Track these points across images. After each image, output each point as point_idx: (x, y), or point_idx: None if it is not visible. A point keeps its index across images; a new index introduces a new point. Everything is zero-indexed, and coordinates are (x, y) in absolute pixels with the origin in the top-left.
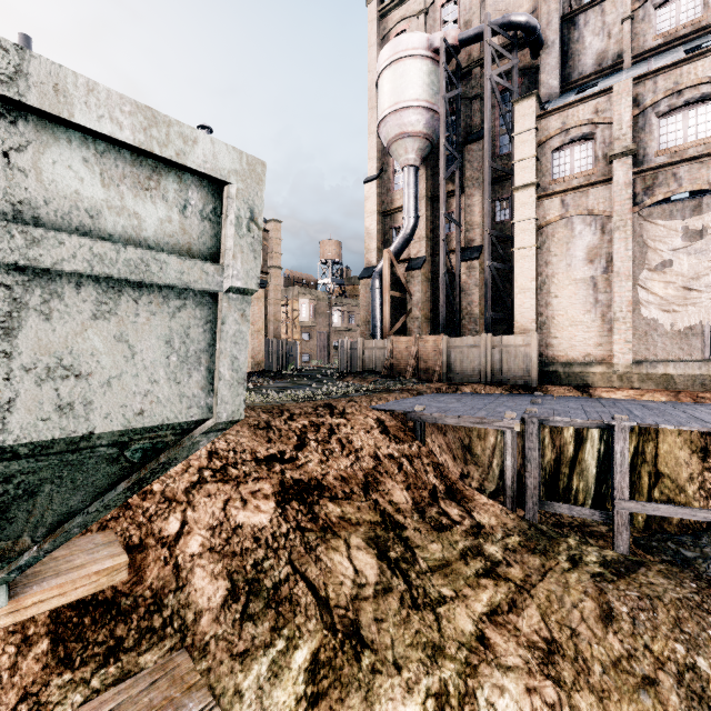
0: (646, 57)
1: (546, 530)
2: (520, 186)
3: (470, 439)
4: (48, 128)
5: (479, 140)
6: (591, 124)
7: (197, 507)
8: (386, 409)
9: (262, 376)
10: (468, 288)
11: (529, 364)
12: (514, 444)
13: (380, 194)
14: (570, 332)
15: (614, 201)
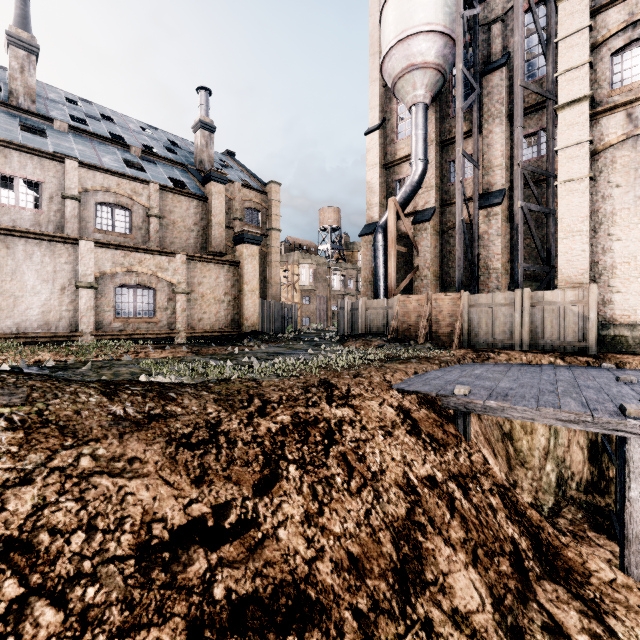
0: None
1: None
2: (567, 102)
3: (511, 424)
4: None
5: (501, 67)
6: None
7: None
8: (408, 390)
9: (255, 339)
10: (487, 239)
11: (584, 327)
12: None
13: (382, 145)
14: None
15: None
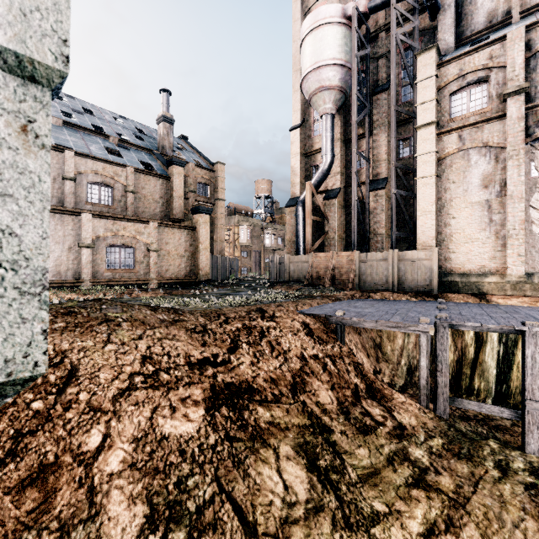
0: (532, 11)
1: (465, 431)
2: (422, 124)
3: (381, 338)
4: None
5: (385, 91)
6: (486, 69)
7: (122, 417)
8: (310, 313)
9: (208, 284)
10: (375, 212)
11: (431, 275)
12: (429, 347)
13: (302, 139)
14: (466, 248)
15: (508, 134)
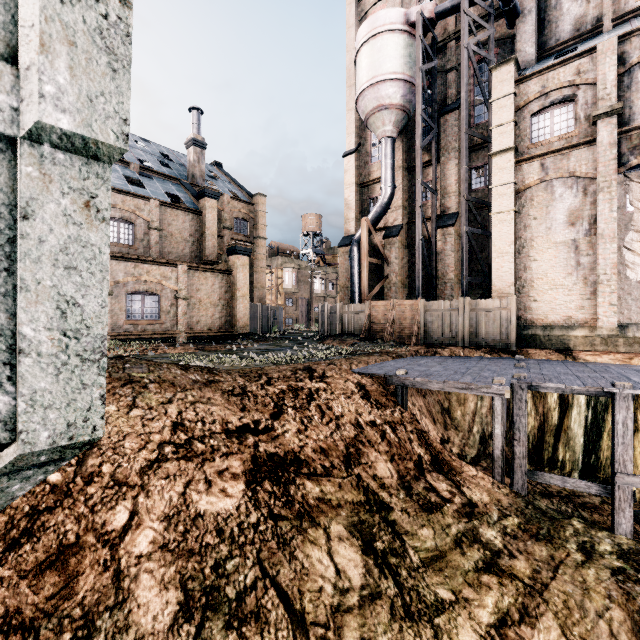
0: (627, 18)
1: (545, 509)
2: (498, 151)
3: (449, 402)
4: None
5: (454, 110)
6: (572, 86)
7: (151, 492)
8: (366, 372)
9: (247, 338)
10: (444, 254)
11: (508, 328)
12: (504, 412)
13: (358, 167)
14: (550, 296)
15: (598, 162)
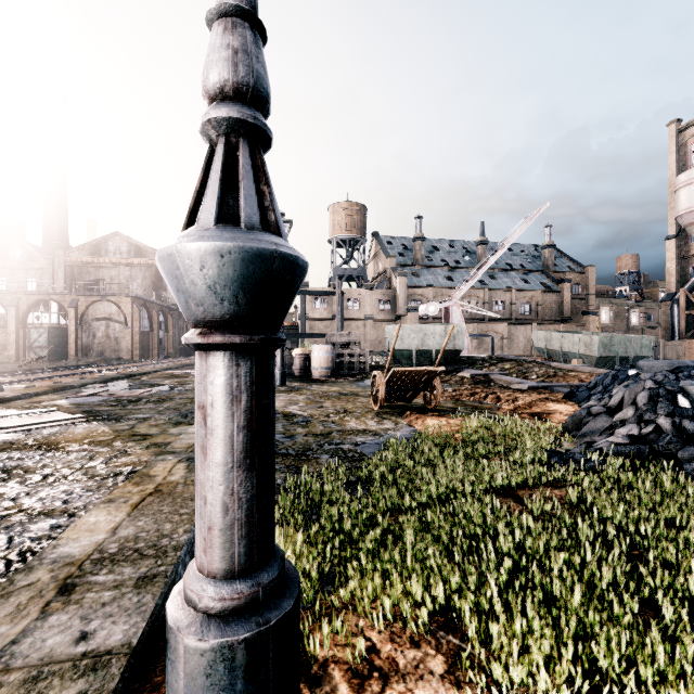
0: None
1: None
2: None
3: None
4: (643, 339)
5: None
6: None
7: None
8: None
9: None
10: None
11: None
12: None
13: (678, 246)
14: None
15: None
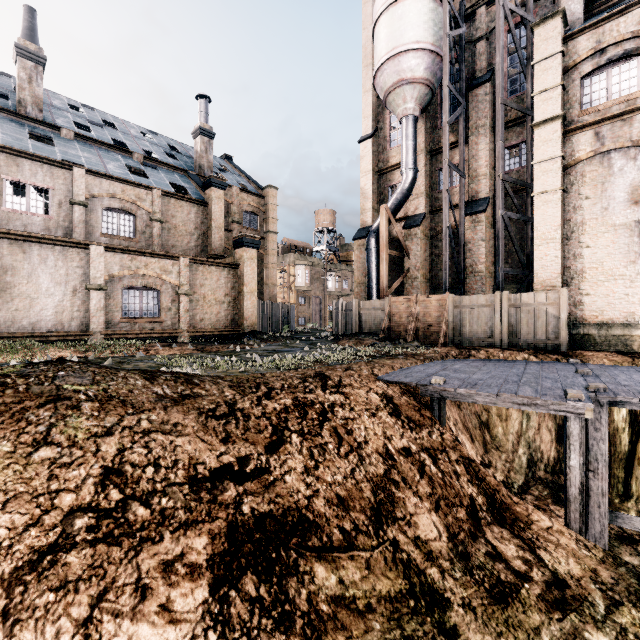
0: None
1: None
2: (542, 120)
3: (488, 414)
4: None
5: (485, 83)
6: (636, 38)
7: (21, 625)
8: (392, 380)
9: (254, 338)
10: (473, 244)
11: (556, 326)
12: (583, 437)
13: (375, 153)
14: (607, 288)
15: None
